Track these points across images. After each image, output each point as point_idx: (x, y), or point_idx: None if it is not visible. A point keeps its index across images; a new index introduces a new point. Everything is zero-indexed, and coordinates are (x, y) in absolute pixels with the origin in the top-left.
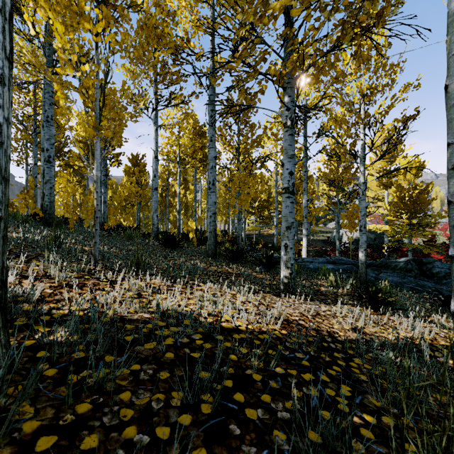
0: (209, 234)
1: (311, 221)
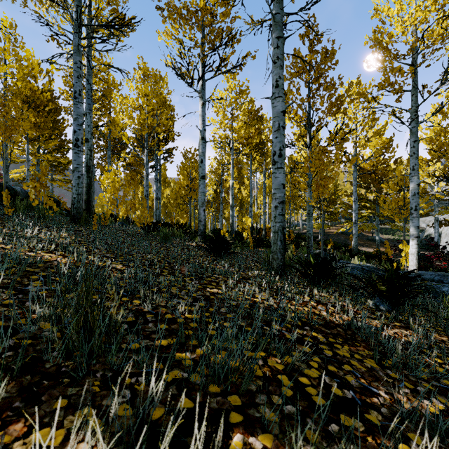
0: (273, 235)
1: (407, 216)
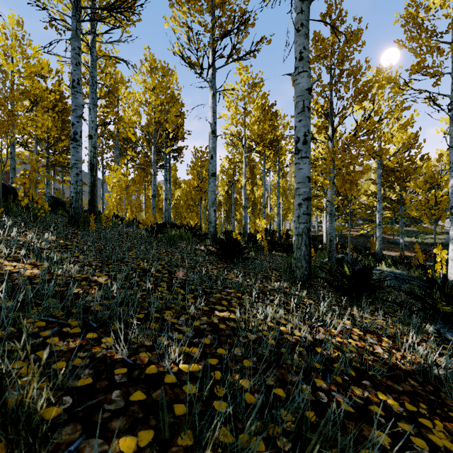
0: (297, 238)
1: (438, 217)
